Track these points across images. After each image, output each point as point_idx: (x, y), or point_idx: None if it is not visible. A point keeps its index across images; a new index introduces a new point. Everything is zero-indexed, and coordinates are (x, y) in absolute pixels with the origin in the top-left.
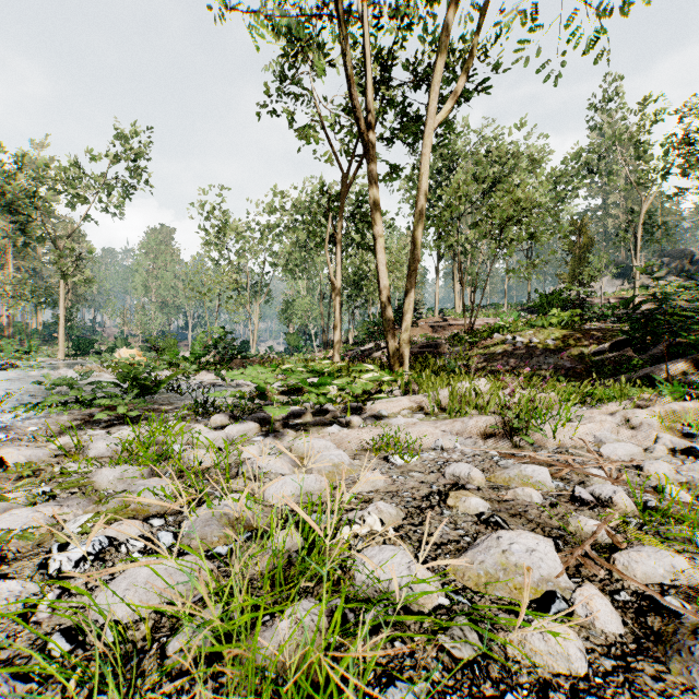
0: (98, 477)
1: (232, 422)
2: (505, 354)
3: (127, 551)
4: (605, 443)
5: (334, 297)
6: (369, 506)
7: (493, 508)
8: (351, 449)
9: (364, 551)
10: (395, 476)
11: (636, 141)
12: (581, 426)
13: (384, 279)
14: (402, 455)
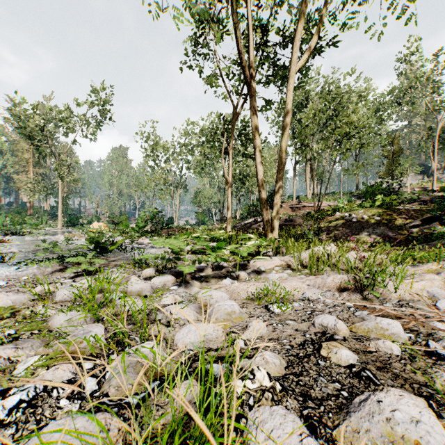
0: (54, 321)
1: (157, 274)
2: (344, 226)
3: (57, 395)
4: (437, 298)
5: (227, 189)
6: (257, 355)
7: (361, 360)
8: (240, 298)
9: (255, 409)
10: (275, 324)
11: (434, 80)
12: (415, 283)
13: (261, 175)
14: (279, 306)
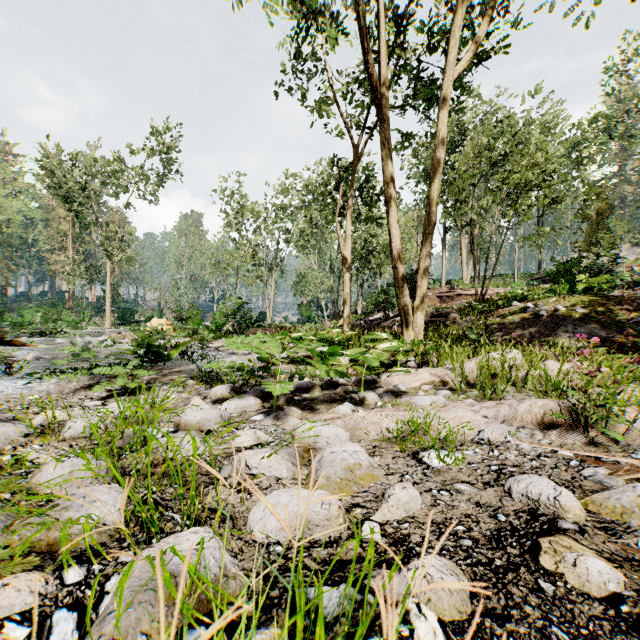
0: (42, 476)
1: (233, 394)
2: (526, 323)
3: None
4: None
5: (344, 267)
6: (410, 566)
7: (631, 583)
8: (367, 438)
9: None
10: (435, 490)
11: None
12: None
13: (397, 243)
14: (439, 454)
